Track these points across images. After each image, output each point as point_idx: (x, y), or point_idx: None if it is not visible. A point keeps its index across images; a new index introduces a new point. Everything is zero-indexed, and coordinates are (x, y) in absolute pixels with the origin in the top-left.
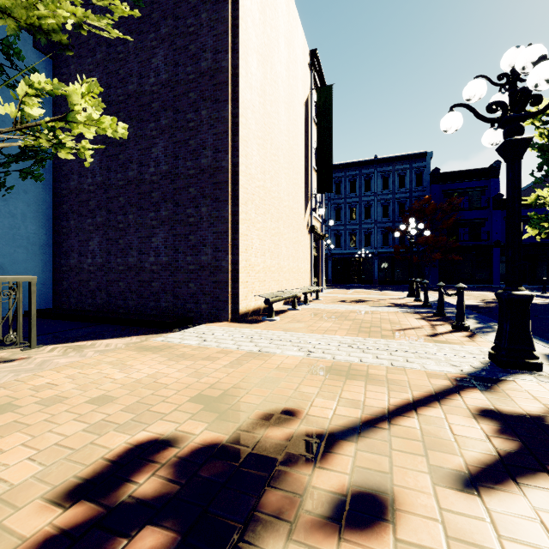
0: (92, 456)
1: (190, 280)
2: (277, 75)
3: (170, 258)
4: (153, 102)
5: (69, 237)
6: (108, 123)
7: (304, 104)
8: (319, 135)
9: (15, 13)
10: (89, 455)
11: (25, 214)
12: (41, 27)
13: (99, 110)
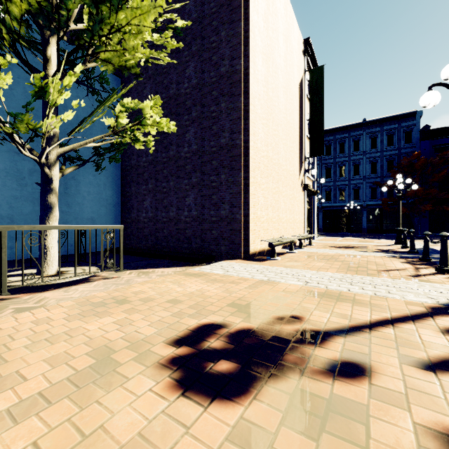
0: (179, 328)
1: (212, 229)
2: (277, 66)
3: (198, 212)
4: (186, 101)
5: (131, 198)
6: (165, 123)
7: (299, 84)
8: (312, 108)
9: (113, 61)
10: (178, 327)
11: (105, 184)
12: (126, 66)
13: (160, 115)
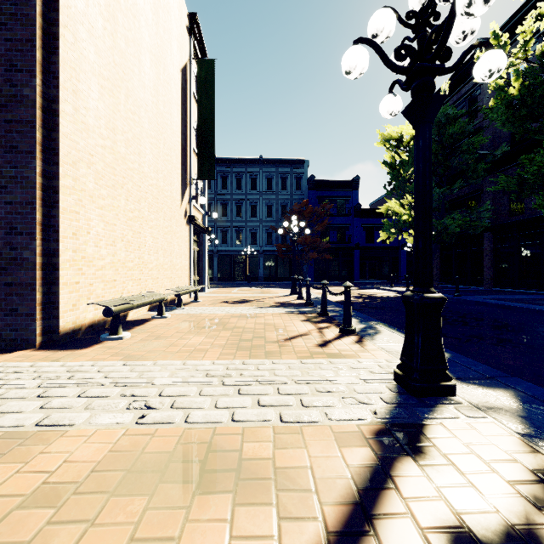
0: None
1: None
2: (138, 9)
3: None
4: None
5: None
6: None
7: (181, 70)
8: (200, 112)
9: None
10: None
11: None
12: None
13: None
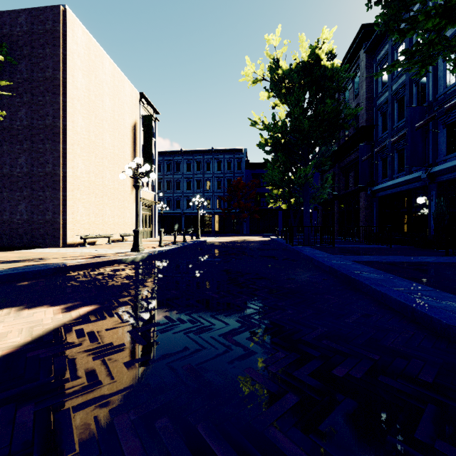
0: None
1: (40, 228)
2: (102, 119)
3: (29, 217)
4: (19, 135)
5: None
6: None
7: (132, 126)
8: (145, 143)
9: None
10: None
11: None
12: None
13: None
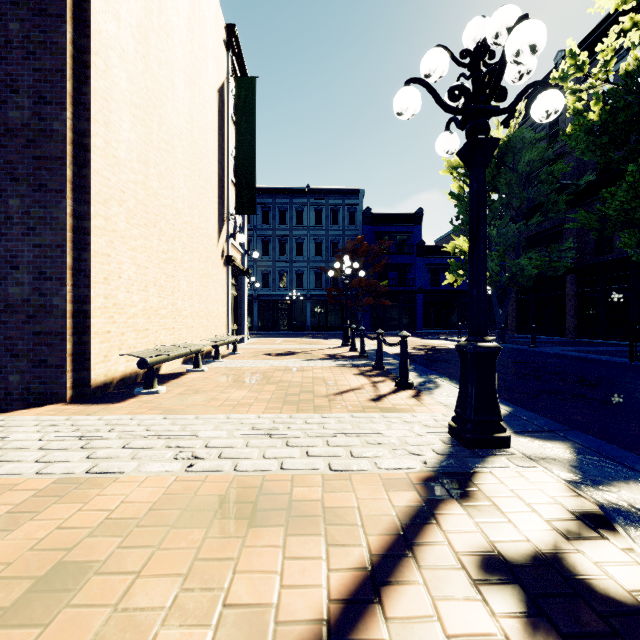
0: None
1: None
2: (171, 26)
3: None
4: None
5: None
6: None
7: (218, 91)
8: (239, 138)
9: None
10: None
11: None
12: None
13: None
